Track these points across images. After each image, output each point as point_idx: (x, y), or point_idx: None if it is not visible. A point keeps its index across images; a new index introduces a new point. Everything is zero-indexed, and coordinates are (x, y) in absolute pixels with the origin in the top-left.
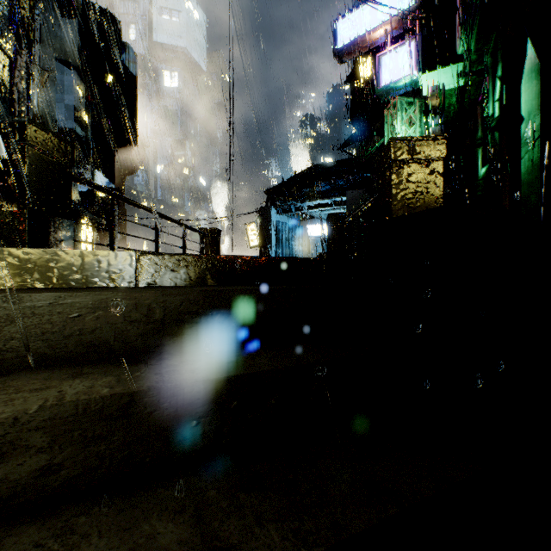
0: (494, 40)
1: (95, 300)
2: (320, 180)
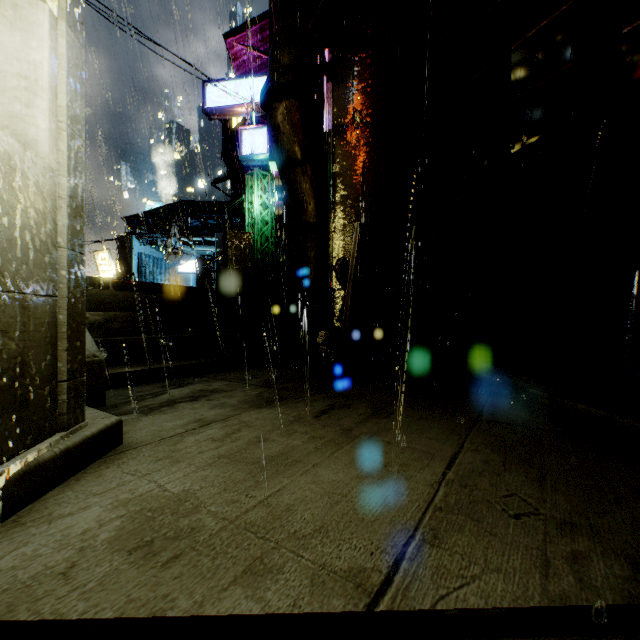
0: None
1: (110, 293)
2: (190, 217)
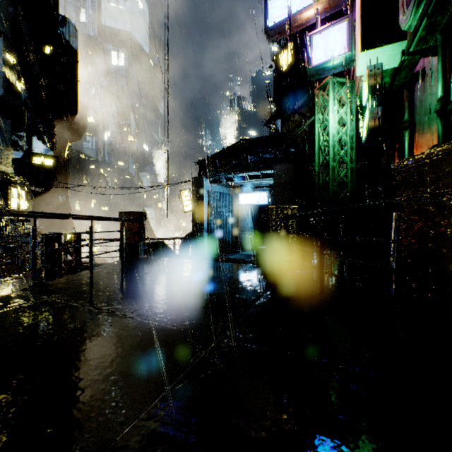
0: (450, 13)
1: None
2: (249, 153)
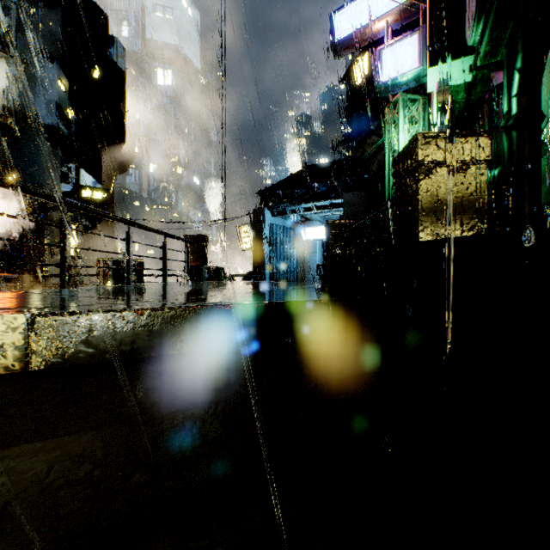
0: (511, 28)
1: None
2: (316, 181)
